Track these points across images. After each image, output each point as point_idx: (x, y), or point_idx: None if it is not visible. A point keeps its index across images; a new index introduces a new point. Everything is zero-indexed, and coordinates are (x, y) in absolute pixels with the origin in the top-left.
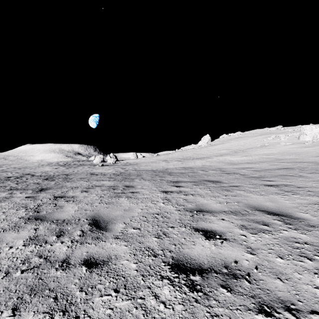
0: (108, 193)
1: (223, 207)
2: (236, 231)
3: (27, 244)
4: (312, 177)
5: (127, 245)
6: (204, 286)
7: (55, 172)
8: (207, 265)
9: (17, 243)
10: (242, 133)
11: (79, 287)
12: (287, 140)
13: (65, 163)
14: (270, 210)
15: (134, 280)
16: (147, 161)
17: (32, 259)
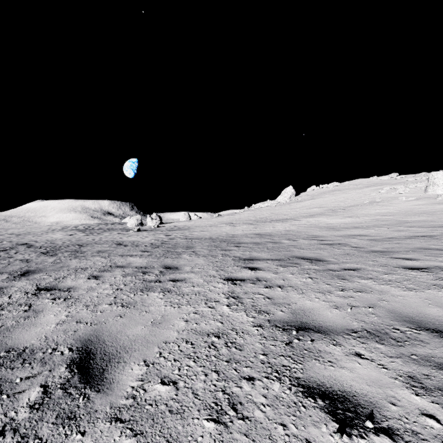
0: (132, 282)
1: (346, 319)
2: (405, 399)
3: None
4: None
5: None
6: None
7: (65, 241)
8: None
9: None
10: (340, 184)
11: None
12: (409, 193)
13: (86, 227)
14: None
15: None
16: (204, 224)
17: None
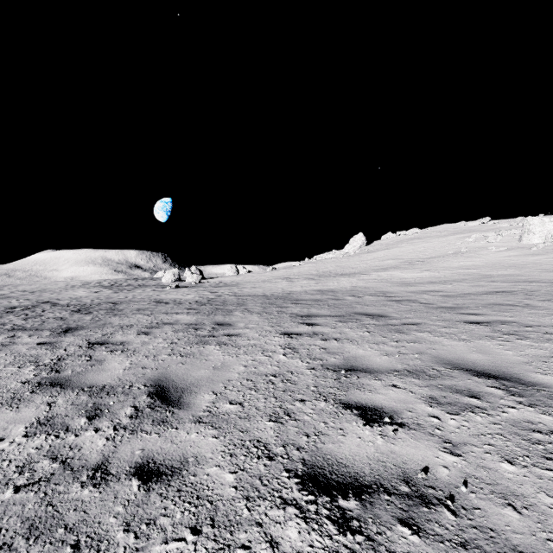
0: (185, 337)
1: (393, 363)
2: (420, 409)
3: (31, 434)
4: (550, 308)
5: (218, 436)
6: (366, 521)
7: (93, 299)
8: (369, 478)
9: (13, 431)
10: (421, 231)
11: (124, 523)
12: (500, 242)
13: (112, 282)
14: (481, 369)
15: (231, 509)
16: (256, 279)
17: (37, 464)
